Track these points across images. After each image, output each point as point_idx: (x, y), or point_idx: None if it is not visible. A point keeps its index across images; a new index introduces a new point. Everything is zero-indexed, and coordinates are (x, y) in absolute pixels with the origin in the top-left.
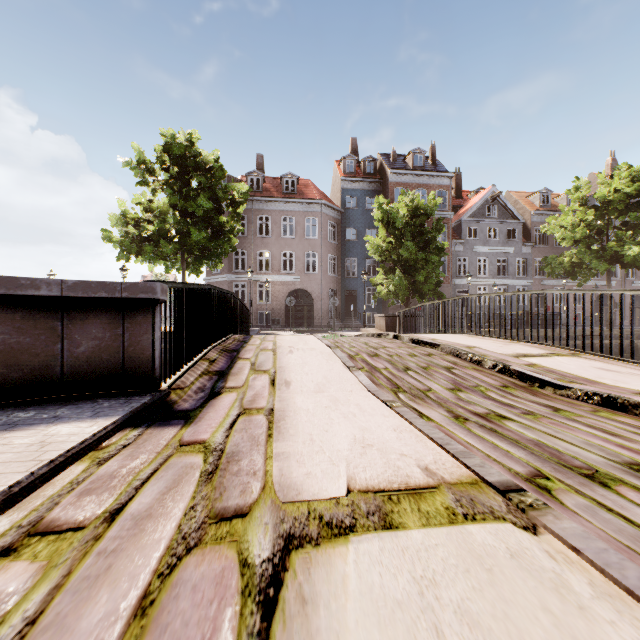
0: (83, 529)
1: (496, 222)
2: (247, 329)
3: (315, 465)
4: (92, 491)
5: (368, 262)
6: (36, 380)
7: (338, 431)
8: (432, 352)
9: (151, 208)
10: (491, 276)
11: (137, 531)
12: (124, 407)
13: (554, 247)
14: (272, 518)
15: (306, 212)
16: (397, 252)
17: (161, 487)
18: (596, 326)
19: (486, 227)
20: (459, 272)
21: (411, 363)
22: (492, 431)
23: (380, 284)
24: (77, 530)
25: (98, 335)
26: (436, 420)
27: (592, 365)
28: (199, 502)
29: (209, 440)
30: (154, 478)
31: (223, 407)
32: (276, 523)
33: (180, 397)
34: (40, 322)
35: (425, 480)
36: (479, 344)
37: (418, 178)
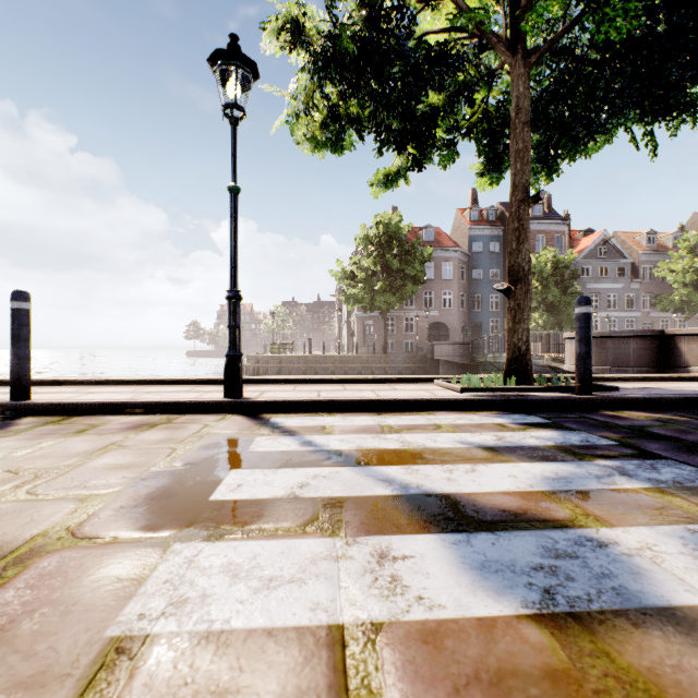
0: None
1: (607, 262)
2: (475, 352)
3: None
4: None
5: None
6: None
7: None
8: None
9: (363, 266)
10: (602, 309)
11: None
12: None
13: (660, 283)
14: None
15: (443, 257)
16: (543, 296)
17: None
18: None
19: (598, 266)
20: None
21: None
22: None
23: None
24: None
25: None
26: None
27: None
28: None
29: None
30: None
31: None
32: None
33: None
34: None
35: None
36: None
37: (538, 226)
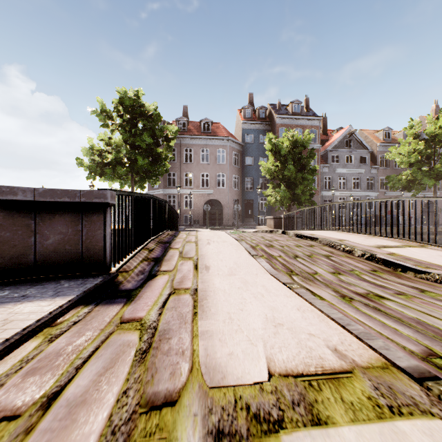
0: (17, 418)
1: (352, 151)
2: (176, 227)
3: (236, 344)
4: (37, 371)
5: (261, 180)
6: (14, 265)
7: (251, 310)
8: (313, 244)
9: (110, 143)
10: (348, 190)
11: (68, 422)
12: (79, 287)
13: (394, 169)
14: (200, 407)
15: (217, 145)
16: (282, 172)
17: (99, 367)
18: (424, 225)
19: (345, 155)
20: (325, 187)
21: (298, 252)
22: (376, 309)
23: (270, 195)
24: (11, 419)
25: (62, 231)
26: (327, 299)
27: (439, 254)
28: (132, 386)
29: (145, 318)
30: (94, 357)
31: (158, 287)
32: (204, 414)
33: (125, 278)
34: (17, 220)
35: (338, 363)
36: (347, 238)
37: (296, 121)
